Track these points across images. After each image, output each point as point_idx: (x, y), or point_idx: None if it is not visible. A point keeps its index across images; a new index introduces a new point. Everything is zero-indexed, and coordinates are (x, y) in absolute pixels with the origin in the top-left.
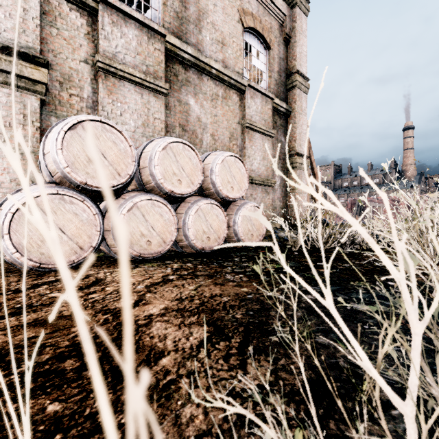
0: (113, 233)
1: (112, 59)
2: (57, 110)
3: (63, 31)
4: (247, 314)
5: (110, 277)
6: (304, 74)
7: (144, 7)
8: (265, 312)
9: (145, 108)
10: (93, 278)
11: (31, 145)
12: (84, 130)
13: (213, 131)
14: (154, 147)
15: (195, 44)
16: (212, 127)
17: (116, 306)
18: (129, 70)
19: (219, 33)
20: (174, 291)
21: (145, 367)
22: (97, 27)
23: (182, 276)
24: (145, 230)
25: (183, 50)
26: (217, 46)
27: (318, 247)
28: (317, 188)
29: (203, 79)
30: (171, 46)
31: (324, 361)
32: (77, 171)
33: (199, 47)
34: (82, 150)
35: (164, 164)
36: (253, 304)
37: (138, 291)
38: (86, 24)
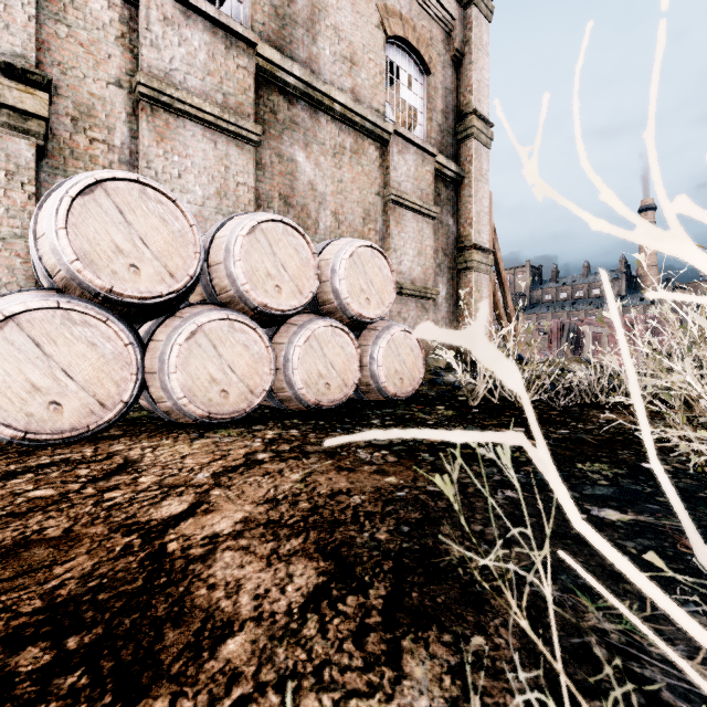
0: (161, 377)
1: (165, 81)
2: (68, 166)
3: (78, 30)
4: (399, 532)
5: (151, 456)
6: (486, 116)
7: (221, 2)
8: (431, 527)
9: (222, 166)
10: (120, 459)
11: (20, 225)
12: (108, 196)
13: (336, 206)
14: (234, 229)
15: (307, 62)
16: (334, 201)
17: (153, 517)
18: (194, 101)
19: (347, 44)
20: (264, 483)
21: (188, 663)
22: (139, 26)
23: (279, 454)
24: (218, 373)
25: (286, 70)
26: (343, 66)
27: (511, 400)
28: (506, 302)
29: (319, 119)
30: (265, 62)
31: (559, 643)
32: (96, 268)
33: (312, 67)
34: (104, 231)
35: (252, 259)
36: (408, 511)
37: (198, 485)
38: (119, 20)
